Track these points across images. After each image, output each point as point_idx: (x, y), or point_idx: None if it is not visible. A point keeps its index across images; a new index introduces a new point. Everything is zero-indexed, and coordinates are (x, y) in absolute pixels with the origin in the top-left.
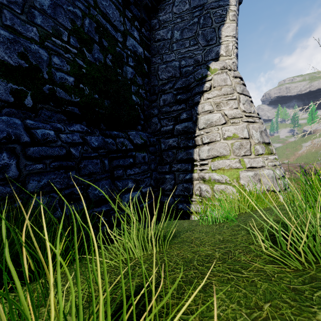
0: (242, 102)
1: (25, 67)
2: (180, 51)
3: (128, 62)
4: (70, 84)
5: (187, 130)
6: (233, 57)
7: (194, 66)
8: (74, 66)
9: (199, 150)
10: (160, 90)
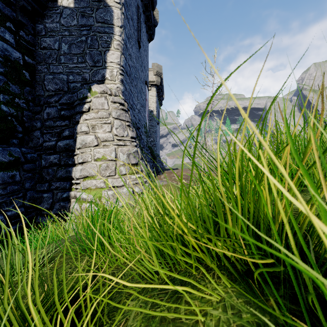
0: (115, 127)
1: None
2: (68, 65)
3: None
4: None
5: (68, 147)
6: (118, 83)
7: (82, 83)
8: None
9: (75, 169)
10: (46, 101)
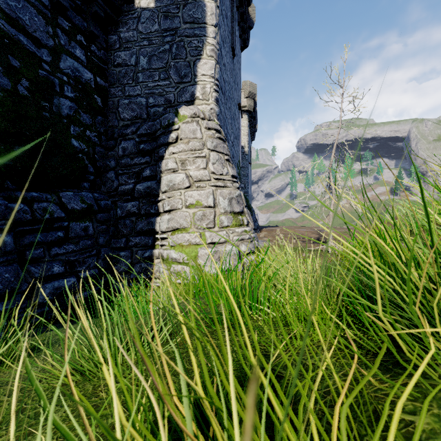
0: (212, 161)
1: None
2: (147, 84)
3: (63, 92)
4: None
5: (150, 191)
6: (212, 103)
7: (165, 107)
8: None
9: (160, 219)
10: (121, 133)
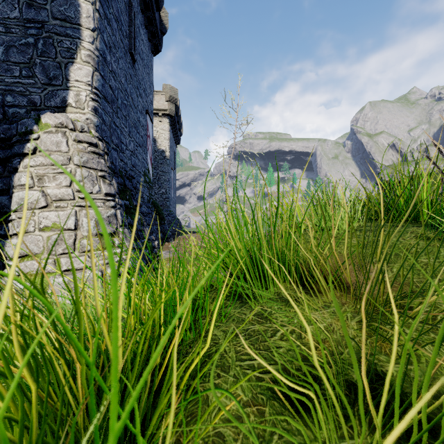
0: (78, 179)
1: None
2: (4, 79)
3: None
4: None
5: None
6: (88, 112)
7: (29, 109)
8: None
9: (8, 243)
10: None
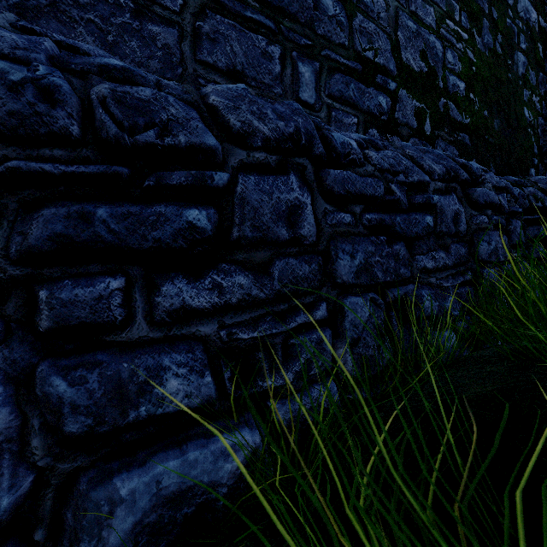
0: None
1: (424, 73)
2: None
3: (518, 45)
4: (461, 95)
5: None
6: None
7: None
8: (464, 63)
9: None
10: None
